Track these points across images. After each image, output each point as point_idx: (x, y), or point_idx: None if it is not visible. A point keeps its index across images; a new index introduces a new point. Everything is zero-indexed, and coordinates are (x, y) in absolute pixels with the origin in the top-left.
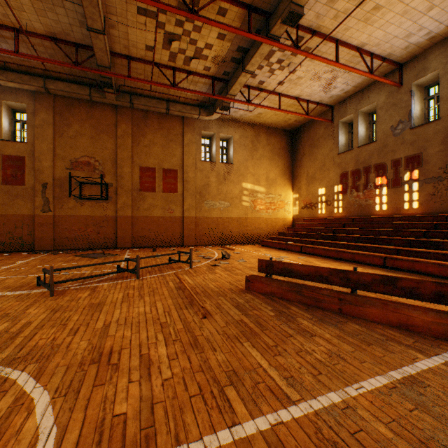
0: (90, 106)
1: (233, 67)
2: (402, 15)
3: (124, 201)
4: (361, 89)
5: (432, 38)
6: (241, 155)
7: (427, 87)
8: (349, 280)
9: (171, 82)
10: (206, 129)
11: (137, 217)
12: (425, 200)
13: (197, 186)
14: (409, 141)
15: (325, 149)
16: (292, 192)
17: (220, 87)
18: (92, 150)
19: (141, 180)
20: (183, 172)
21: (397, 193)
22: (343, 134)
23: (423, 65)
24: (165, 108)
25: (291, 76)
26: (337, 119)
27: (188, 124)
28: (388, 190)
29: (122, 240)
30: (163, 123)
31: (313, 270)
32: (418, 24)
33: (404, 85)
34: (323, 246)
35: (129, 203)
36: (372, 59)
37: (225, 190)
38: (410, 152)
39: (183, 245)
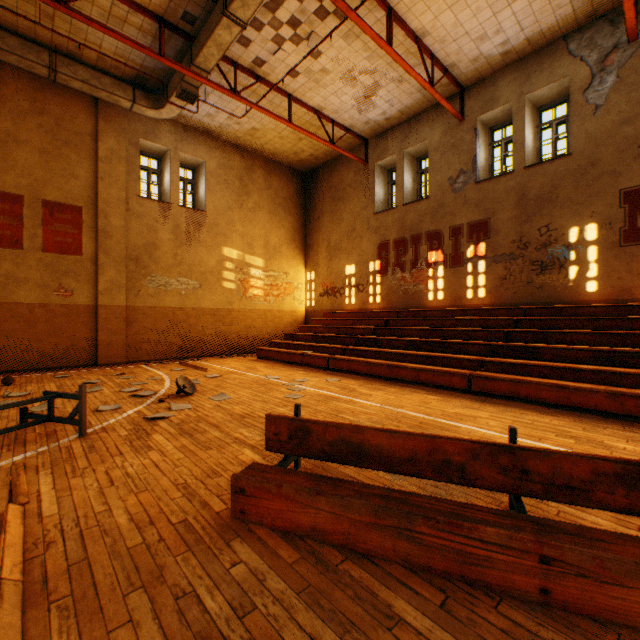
0: None
1: (204, 6)
2: None
3: None
4: (408, 118)
5: (507, 53)
6: (222, 199)
7: (493, 128)
8: (528, 474)
9: None
10: (151, 138)
11: None
12: (494, 286)
13: (131, 246)
14: (473, 200)
15: (356, 205)
16: (306, 270)
17: (177, 50)
18: None
19: None
20: (96, 214)
21: (457, 275)
22: (381, 185)
23: (492, 93)
24: (46, 64)
25: (312, 63)
26: (374, 160)
27: (109, 119)
28: (446, 270)
29: None
30: (44, 102)
31: (423, 447)
32: (498, 21)
33: (467, 119)
34: (362, 357)
35: None
36: (432, 63)
37: (189, 258)
38: (475, 217)
39: (97, 363)
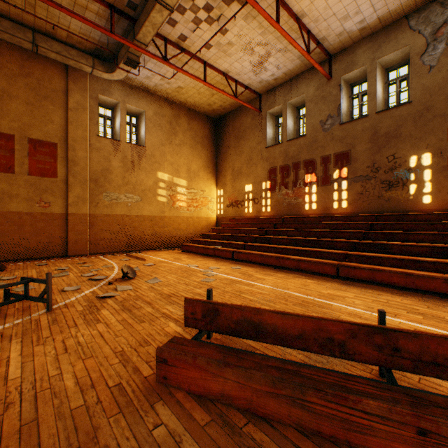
0: None
1: None
2: None
3: None
4: (290, 78)
5: (364, 29)
6: (157, 137)
7: (352, 84)
8: (399, 351)
9: None
10: (106, 94)
11: None
12: (354, 199)
13: (92, 171)
14: (338, 137)
15: (253, 141)
16: (217, 188)
17: (124, 29)
18: None
19: None
20: (66, 148)
21: (326, 191)
22: (271, 127)
23: (352, 59)
24: (30, 40)
25: (221, 38)
26: (266, 109)
27: (76, 80)
28: (318, 188)
29: None
30: (30, 68)
31: (310, 326)
32: (357, 5)
33: (333, 78)
34: (257, 251)
35: None
36: (309, 37)
37: (134, 180)
38: (339, 149)
39: (68, 255)
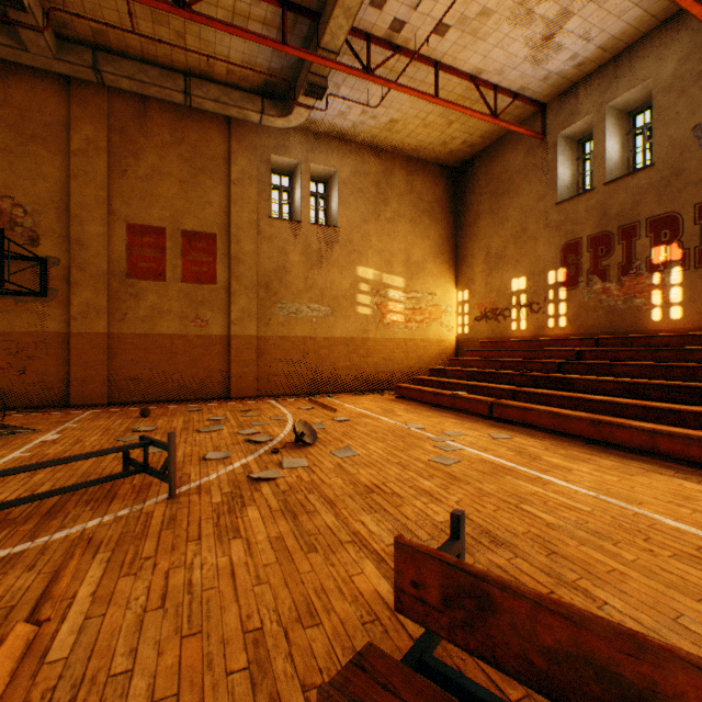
0: (1, 76)
1: None
2: None
3: (87, 299)
4: (614, 55)
5: None
6: (355, 211)
7: None
8: None
9: None
10: (281, 152)
11: (121, 336)
12: None
13: (261, 271)
14: None
15: (528, 196)
16: (456, 289)
17: (302, 38)
18: (5, 180)
19: (130, 253)
20: (228, 240)
21: None
22: (567, 163)
23: None
24: (181, 89)
25: (467, 7)
26: (555, 130)
27: (241, 138)
28: (687, 273)
29: (84, 388)
30: (183, 131)
31: None
32: None
33: None
34: (543, 404)
35: (100, 304)
36: None
37: (320, 281)
38: None
39: (230, 396)
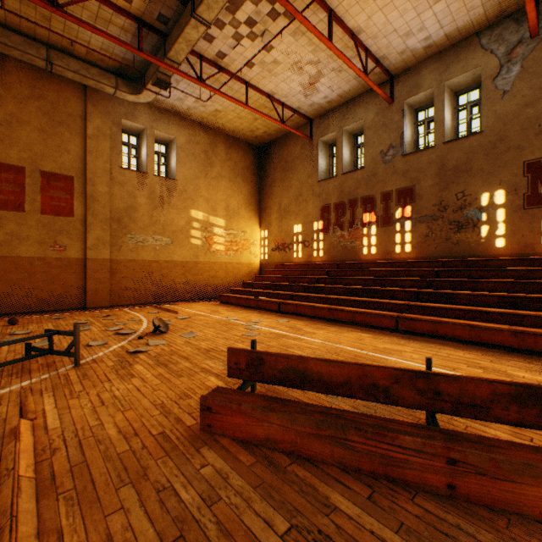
0: None
1: (175, 9)
2: None
3: None
4: (346, 101)
5: (429, 47)
6: (190, 169)
7: (417, 109)
8: (440, 395)
9: None
10: (131, 118)
11: None
12: (418, 242)
13: (114, 209)
14: (401, 170)
15: (303, 174)
16: (260, 229)
17: (152, 45)
18: None
19: None
20: (85, 182)
21: (388, 233)
22: (324, 157)
23: (417, 81)
24: (44, 57)
25: (265, 56)
26: (318, 136)
27: (96, 103)
28: (378, 229)
29: None
30: (42, 89)
31: (356, 373)
32: (421, 20)
33: (395, 102)
34: (307, 302)
35: None
36: (366, 56)
37: (163, 219)
38: (402, 184)
39: (86, 307)
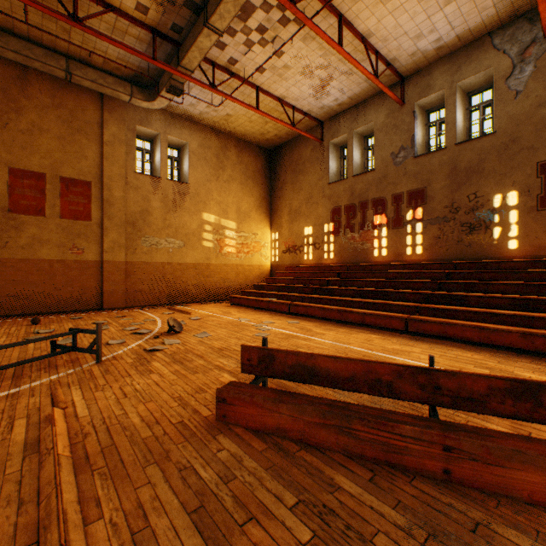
0: None
1: (189, 19)
2: (419, 1)
3: None
4: (357, 103)
5: (440, 48)
6: (202, 173)
7: (429, 110)
8: (440, 389)
9: (68, 10)
10: (145, 124)
11: (3, 260)
12: (430, 244)
13: (129, 212)
14: (412, 172)
15: (313, 176)
16: (271, 231)
17: (166, 54)
18: None
19: (11, 192)
20: (101, 187)
21: (398, 235)
22: (334, 159)
23: (428, 82)
24: (64, 68)
25: (276, 61)
26: (328, 139)
27: (112, 110)
28: (389, 231)
29: None
30: (62, 98)
31: (361, 369)
32: (432, 23)
33: (406, 104)
34: (318, 304)
35: None
36: (377, 58)
37: (176, 222)
38: (413, 186)
39: (103, 308)
